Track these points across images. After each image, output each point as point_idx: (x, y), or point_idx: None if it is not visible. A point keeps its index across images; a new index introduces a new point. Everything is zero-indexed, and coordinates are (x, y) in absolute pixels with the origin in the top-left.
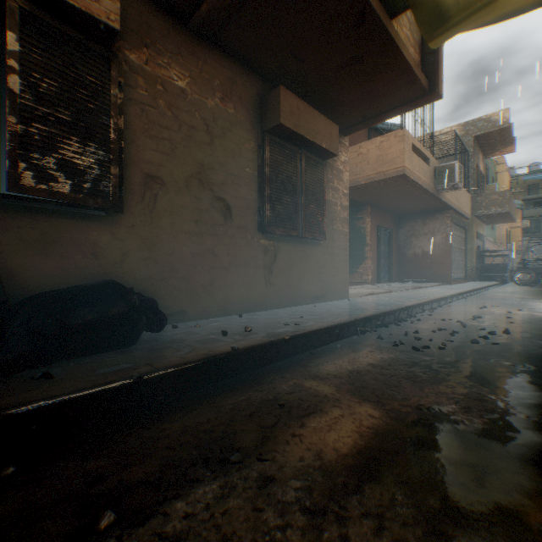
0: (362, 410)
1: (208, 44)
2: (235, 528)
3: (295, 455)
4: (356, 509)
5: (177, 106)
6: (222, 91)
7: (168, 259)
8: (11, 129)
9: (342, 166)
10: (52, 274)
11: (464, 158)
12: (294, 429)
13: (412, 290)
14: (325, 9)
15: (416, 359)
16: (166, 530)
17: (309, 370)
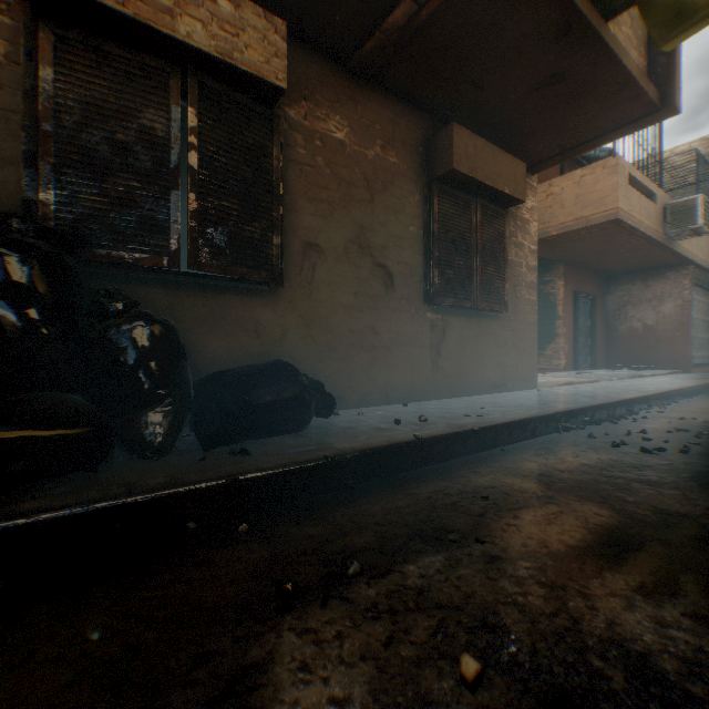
0: (585, 509)
1: (368, 84)
2: (475, 589)
3: (516, 541)
4: (598, 589)
5: (335, 161)
6: (383, 138)
7: (326, 337)
8: (190, 206)
9: (528, 214)
10: (219, 354)
11: None
12: (507, 520)
13: (628, 379)
14: (517, 25)
15: (646, 462)
16: (408, 584)
17: (506, 467)
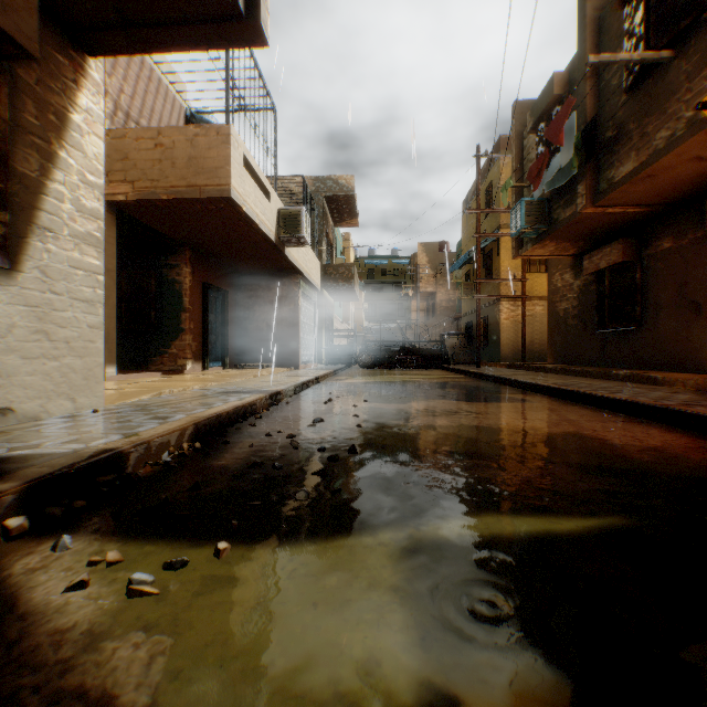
0: None
1: None
2: None
3: None
4: None
5: None
6: None
7: None
8: None
9: (82, 118)
10: None
11: (315, 217)
12: None
13: (248, 379)
14: None
15: (87, 683)
16: None
17: None
